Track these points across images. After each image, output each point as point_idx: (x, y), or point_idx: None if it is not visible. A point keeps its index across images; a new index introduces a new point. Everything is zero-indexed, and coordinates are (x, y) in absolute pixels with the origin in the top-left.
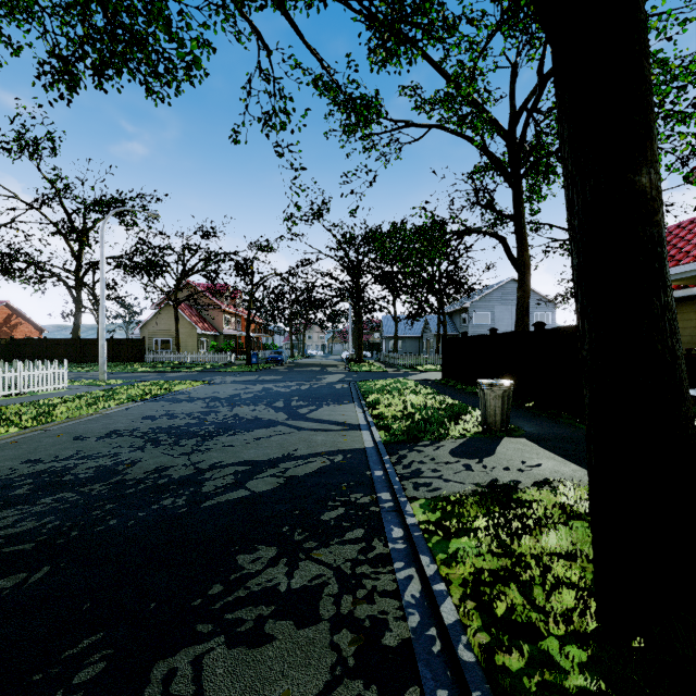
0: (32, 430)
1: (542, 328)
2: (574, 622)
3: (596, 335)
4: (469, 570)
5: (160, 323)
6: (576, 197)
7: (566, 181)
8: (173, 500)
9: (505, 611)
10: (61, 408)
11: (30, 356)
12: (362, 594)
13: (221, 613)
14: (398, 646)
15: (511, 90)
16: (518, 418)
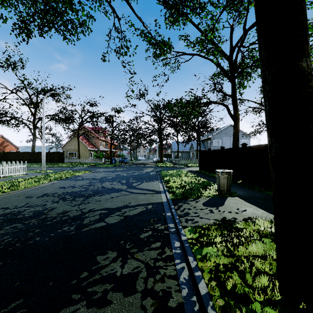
0: (7, 193)
1: (245, 146)
2: (268, 293)
3: (278, 145)
4: (212, 264)
5: (71, 145)
6: (268, 75)
7: (262, 67)
8: (68, 227)
9: (231, 287)
10: (22, 183)
11: (12, 159)
12: (158, 277)
13: (85, 288)
14: (176, 307)
15: (230, 38)
16: (234, 187)
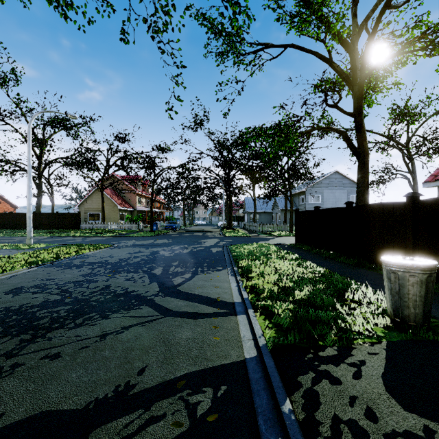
0: None
1: (416, 199)
2: None
3: None
4: None
5: (92, 202)
6: None
7: None
8: None
9: None
10: None
11: (1, 224)
12: None
13: None
14: None
15: (353, 11)
16: None
